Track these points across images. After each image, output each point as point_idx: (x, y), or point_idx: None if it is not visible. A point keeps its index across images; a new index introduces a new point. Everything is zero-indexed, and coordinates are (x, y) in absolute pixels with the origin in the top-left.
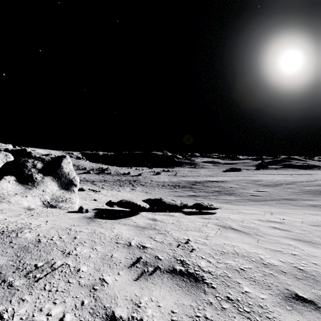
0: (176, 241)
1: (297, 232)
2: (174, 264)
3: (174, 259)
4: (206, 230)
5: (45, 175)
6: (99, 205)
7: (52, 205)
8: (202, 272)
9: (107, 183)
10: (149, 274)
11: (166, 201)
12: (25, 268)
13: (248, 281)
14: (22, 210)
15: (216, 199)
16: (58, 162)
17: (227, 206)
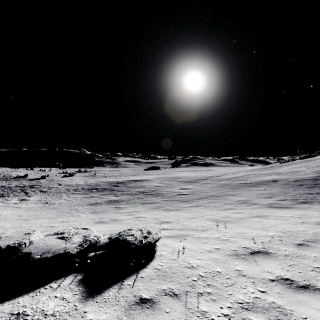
0: None
1: None
2: None
3: None
4: None
5: None
6: None
7: None
8: None
9: None
10: None
11: (34, 250)
12: None
13: None
14: None
15: (143, 203)
16: None
17: (161, 215)
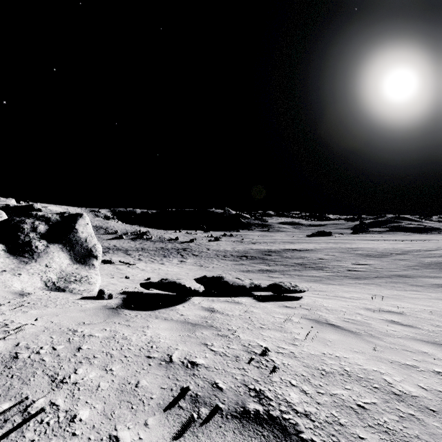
0: (246, 350)
1: (428, 330)
2: (245, 399)
3: (245, 387)
4: (292, 329)
5: (50, 242)
6: (131, 286)
7: (60, 288)
8: (295, 414)
9: (145, 253)
10: (201, 422)
11: (229, 280)
12: None
13: (375, 432)
14: (9, 296)
15: (300, 275)
16: (71, 223)
17: (317, 286)
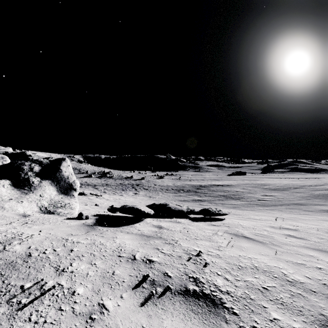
0: (186, 252)
1: (314, 241)
2: (187, 283)
3: (186, 276)
4: (218, 240)
5: (43, 179)
6: (100, 211)
7: (50, 211)
8: (220, 292)
9: (109, 187)
10: (158, 296)
11: (171, 206)
12: (9, 291)
13: (274, 304)
14: (16, 217)
15: (223, 204)
16: (57, 165)
17: (235, 211)
